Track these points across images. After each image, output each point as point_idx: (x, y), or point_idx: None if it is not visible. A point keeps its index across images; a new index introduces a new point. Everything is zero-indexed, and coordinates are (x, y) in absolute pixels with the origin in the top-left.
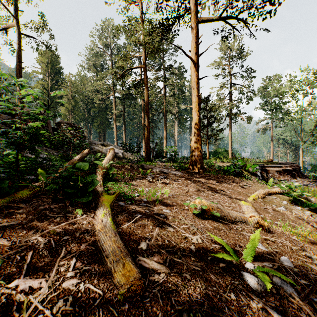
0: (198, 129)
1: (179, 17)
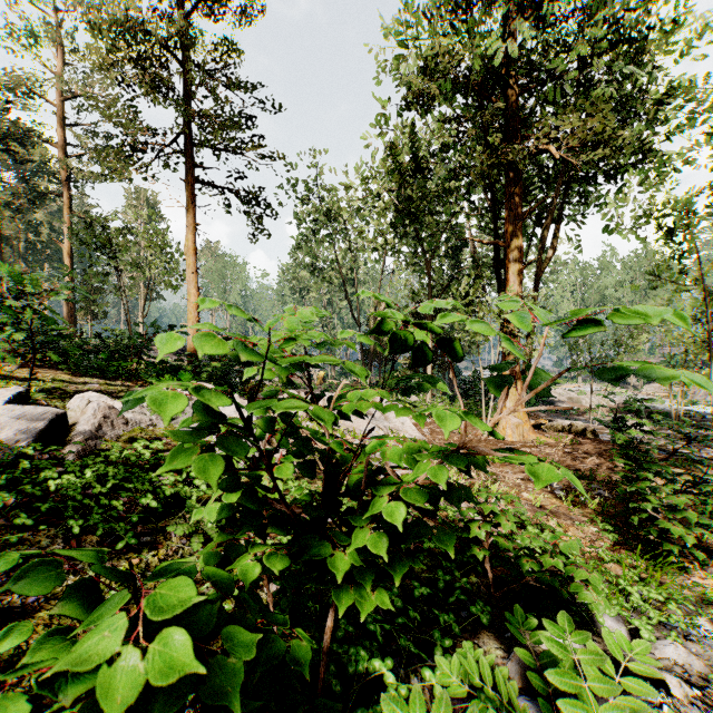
0: (72, 308)
1: (50, 193)
